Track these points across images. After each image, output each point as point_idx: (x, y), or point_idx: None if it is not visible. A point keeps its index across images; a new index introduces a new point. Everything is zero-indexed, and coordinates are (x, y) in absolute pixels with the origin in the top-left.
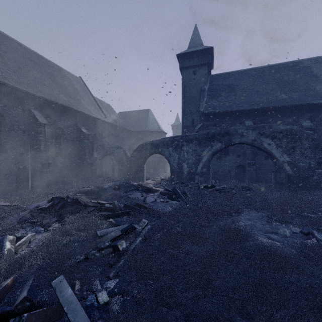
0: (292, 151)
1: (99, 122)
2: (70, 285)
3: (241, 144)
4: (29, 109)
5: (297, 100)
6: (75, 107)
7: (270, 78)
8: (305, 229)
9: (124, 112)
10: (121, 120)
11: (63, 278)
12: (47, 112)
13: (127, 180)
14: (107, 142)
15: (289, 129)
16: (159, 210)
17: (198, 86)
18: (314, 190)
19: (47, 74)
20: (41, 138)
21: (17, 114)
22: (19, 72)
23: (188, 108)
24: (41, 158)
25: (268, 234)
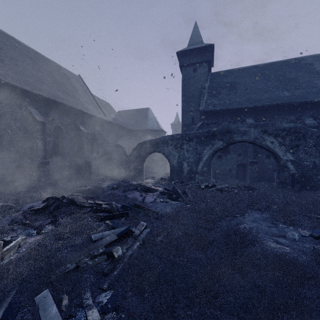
0: (295, 150)
1: (98, 120)
2: (56, 300)
3: (242, 143)
4: (26, 107)
5: (299, 97)
6: (74, 105)
7: (272, 76)
8: (315, 232)
9: (124, 111)
10: (120, 119)
11: (48, 293)
12: (44, 110)
13: (126, 180)
14: (106, 141)
15: (292, 127)
16: (159, 211)
17: (199, 84)
18: (319, 190)
19: (45, 72)
20: (38, 136)
21: (13, 112)
22: (16, 69)
23: (188, 107)
24: (38, 156)
25: (275, 238)
